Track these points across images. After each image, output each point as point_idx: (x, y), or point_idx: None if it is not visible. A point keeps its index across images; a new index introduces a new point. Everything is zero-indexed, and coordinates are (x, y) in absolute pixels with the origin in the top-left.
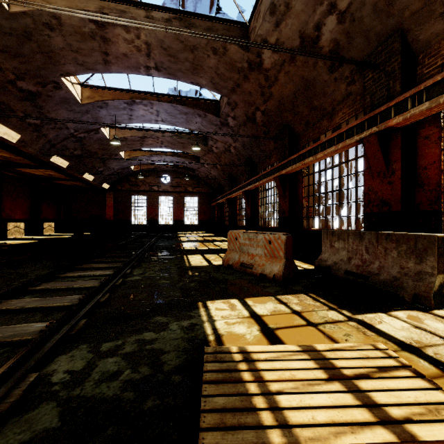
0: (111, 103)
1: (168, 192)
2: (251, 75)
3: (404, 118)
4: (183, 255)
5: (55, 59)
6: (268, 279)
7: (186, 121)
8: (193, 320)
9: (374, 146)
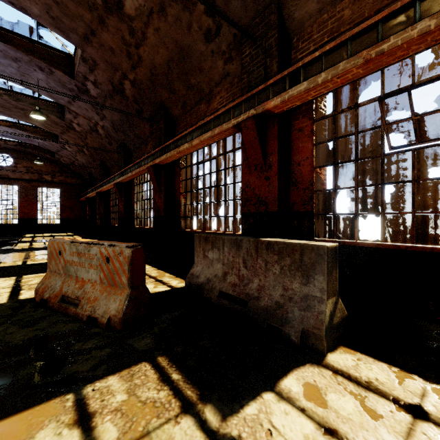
0: None
1: (9, 179)
2: (109, 20)
3: (283, 99)
4: None
5: None
6: (99, 326)
7: (19, 72)
8: None
9: (252, 133)
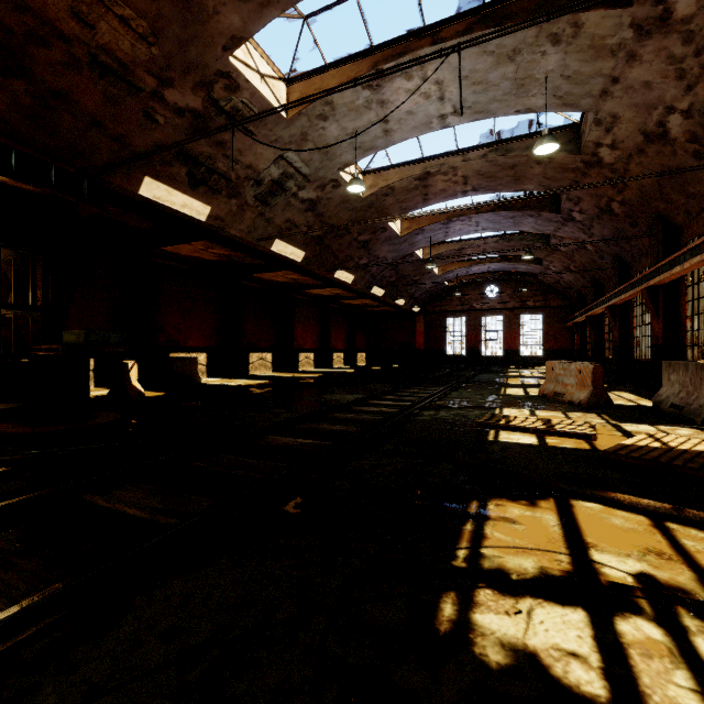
0: (427, 228)
1: (495, 310)
2: (591, 171)
3: None
4: (501, 387)
5: (385, 212)
6: (574, 405)
7: (513, 224)
8: (489, 412)
9: None
